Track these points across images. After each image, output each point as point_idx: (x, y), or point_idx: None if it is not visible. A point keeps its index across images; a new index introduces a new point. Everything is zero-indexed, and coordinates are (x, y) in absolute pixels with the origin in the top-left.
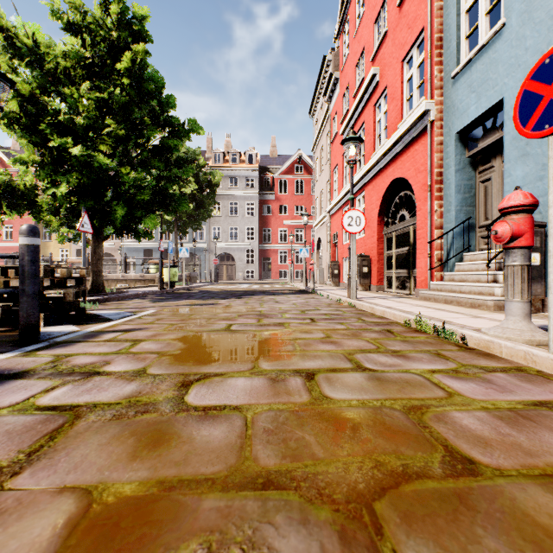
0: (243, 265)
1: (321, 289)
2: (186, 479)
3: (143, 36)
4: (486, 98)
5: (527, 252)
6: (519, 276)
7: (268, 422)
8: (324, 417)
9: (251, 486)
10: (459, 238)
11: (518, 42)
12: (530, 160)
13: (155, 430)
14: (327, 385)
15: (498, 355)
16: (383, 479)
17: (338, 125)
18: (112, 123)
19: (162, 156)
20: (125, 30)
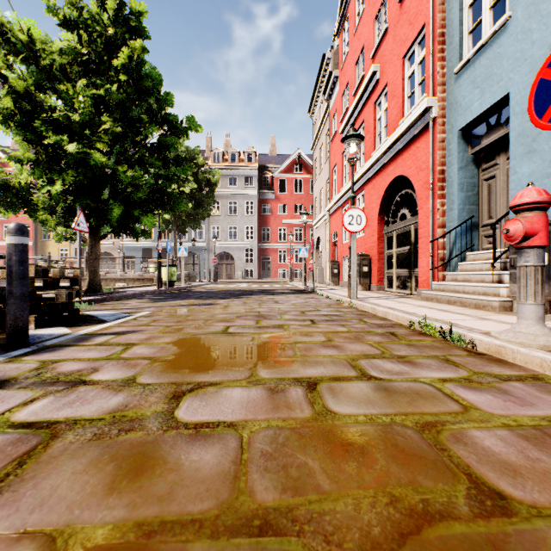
0: (242, 264)
1: (321, 288)
2: (169, 520)
3: (141, 33)
4: (491, 94)
5: (541, 252)
6: (533, 278)
7: (266, 444)
8: (329, 437)
9: (246, 530)
10: (462, 237)
11: (524, 36)
12: (537, 157)
13: (138, 454)
14: (330, 397)
15: (510, 361)
16: (401, 520)
17: (337, 124)
18: (109, 120)
19: (160, 154)
20: (122, 26)
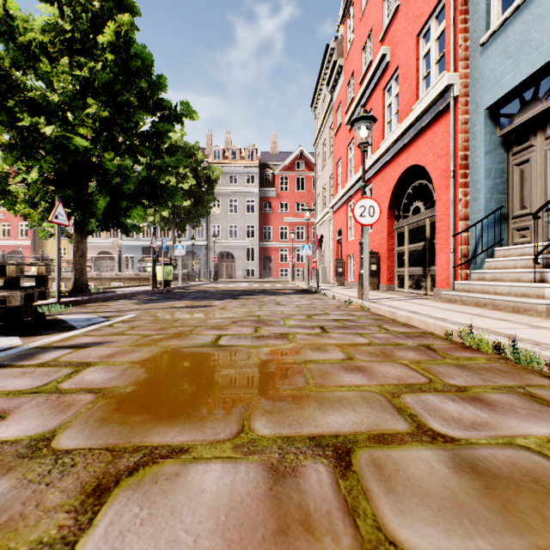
0: (243, 263)
1: (325, 288)
2: None
3: (130, 9)
4: (528, 63)
5: None
6: None
7: None
8: None
9: None
10: (489, 230)
11: None
12: None
13: None
14: (382, 492)
15: None
16: None
17: (342, 116)
18: (94, 103)
19: (152, 143)
20: (109, 1)
